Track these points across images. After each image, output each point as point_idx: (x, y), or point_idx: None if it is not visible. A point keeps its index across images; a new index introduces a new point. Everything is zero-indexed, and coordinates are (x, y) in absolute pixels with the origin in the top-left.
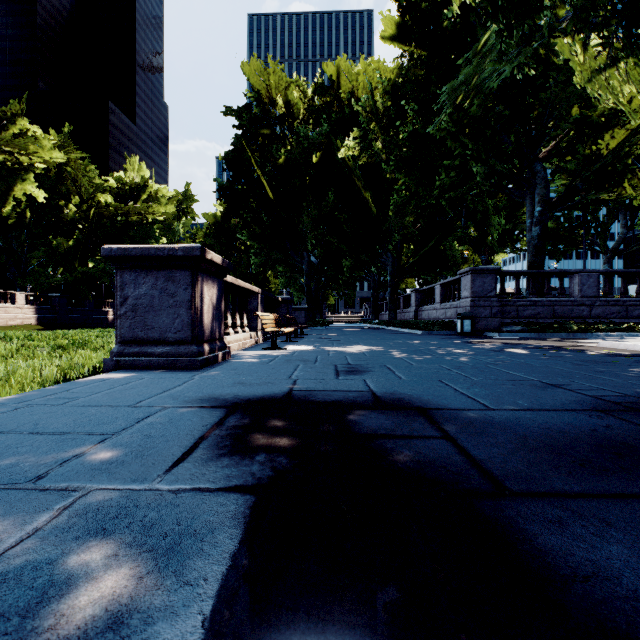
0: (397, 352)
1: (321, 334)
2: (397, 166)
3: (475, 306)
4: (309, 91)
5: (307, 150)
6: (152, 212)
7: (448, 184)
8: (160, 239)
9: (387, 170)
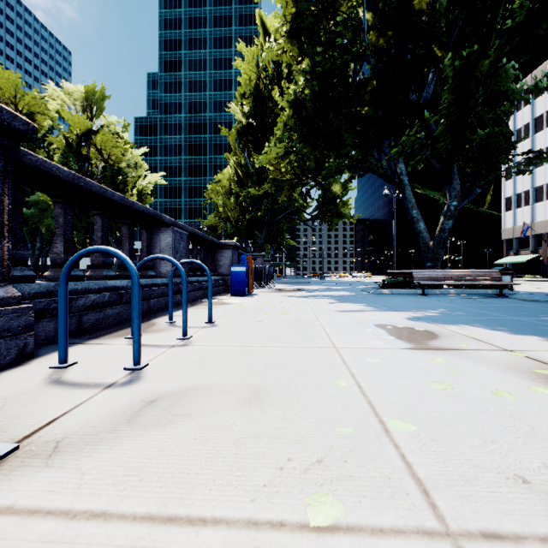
0: None
1: None
2: None
3: None
4: None
5: None
6: None
7: None
8: None
9: None
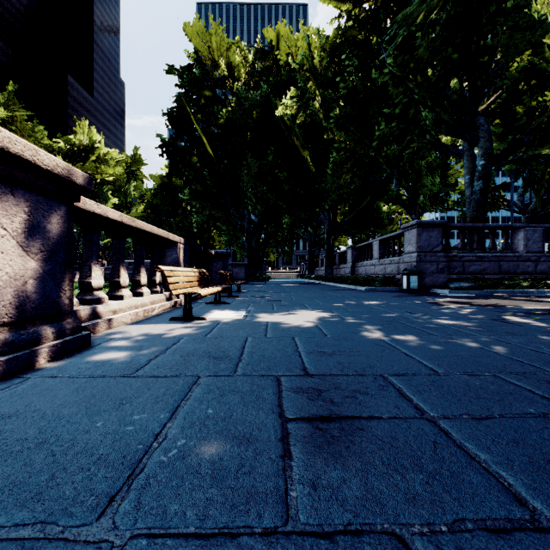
0: (368, 325)
1: (260, 291)
2: (335, 124)
3: (421, 261)
4: (250, 56)
5: (247, 111)
6: (100, 172)
7: (390, 137)
8: (108, 198)
9: (324, 132)
